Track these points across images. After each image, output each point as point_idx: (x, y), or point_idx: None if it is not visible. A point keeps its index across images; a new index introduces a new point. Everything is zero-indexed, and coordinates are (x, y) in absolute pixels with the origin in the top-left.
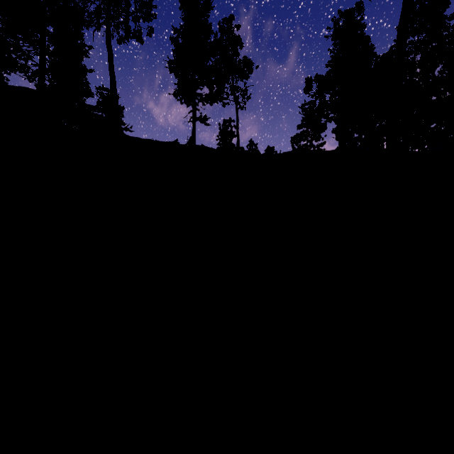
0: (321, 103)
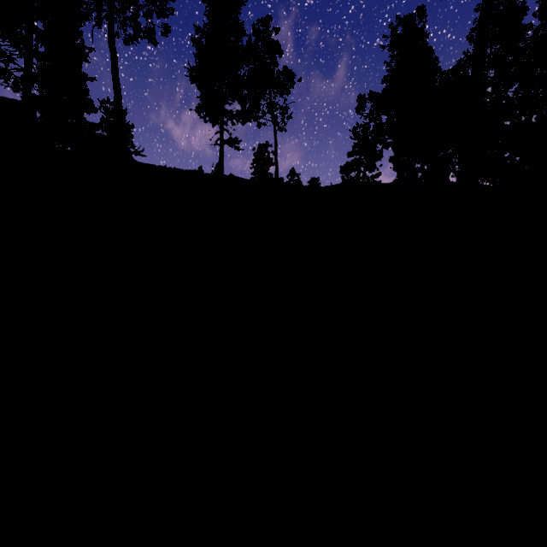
0: (377, 125)
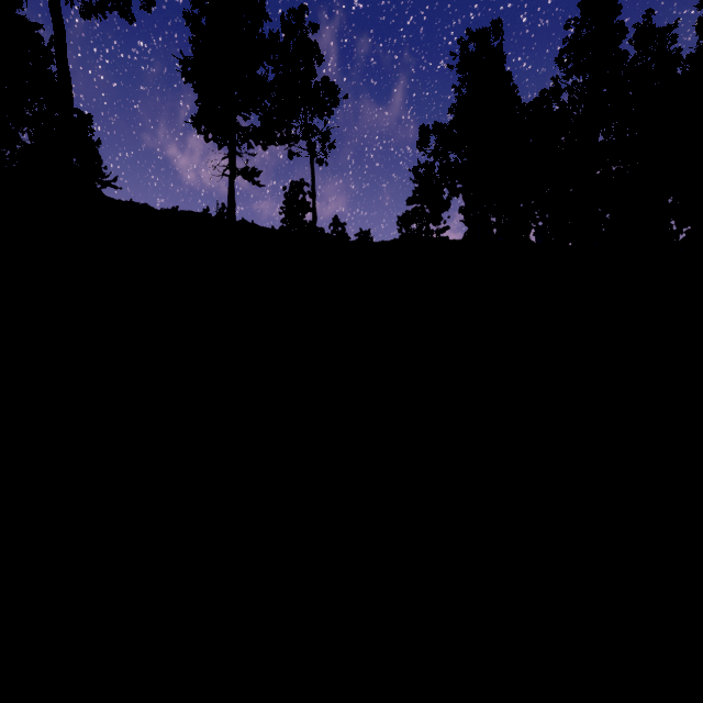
0: (445, 165)
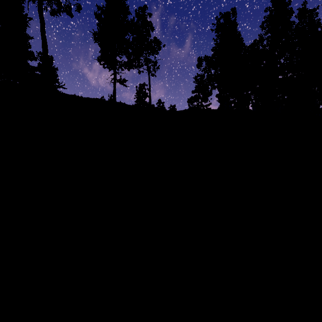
0: (209, 75)
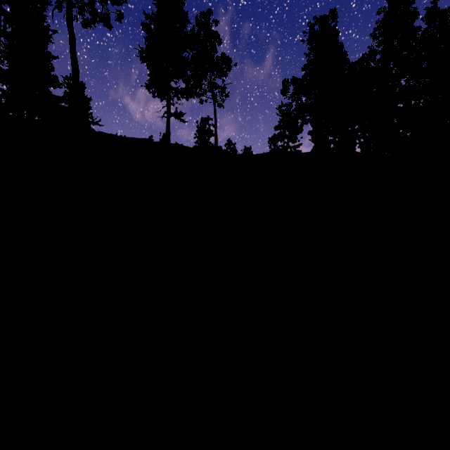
0: (298, 105)
